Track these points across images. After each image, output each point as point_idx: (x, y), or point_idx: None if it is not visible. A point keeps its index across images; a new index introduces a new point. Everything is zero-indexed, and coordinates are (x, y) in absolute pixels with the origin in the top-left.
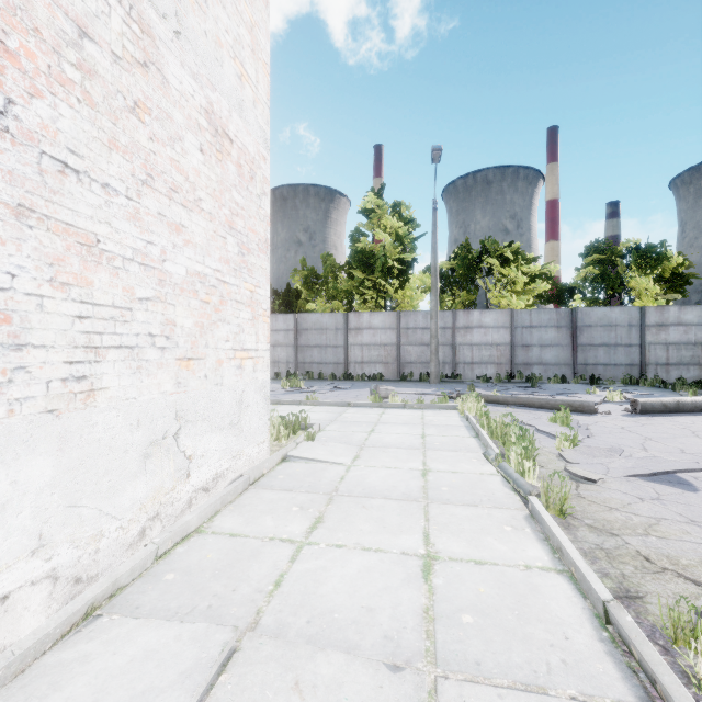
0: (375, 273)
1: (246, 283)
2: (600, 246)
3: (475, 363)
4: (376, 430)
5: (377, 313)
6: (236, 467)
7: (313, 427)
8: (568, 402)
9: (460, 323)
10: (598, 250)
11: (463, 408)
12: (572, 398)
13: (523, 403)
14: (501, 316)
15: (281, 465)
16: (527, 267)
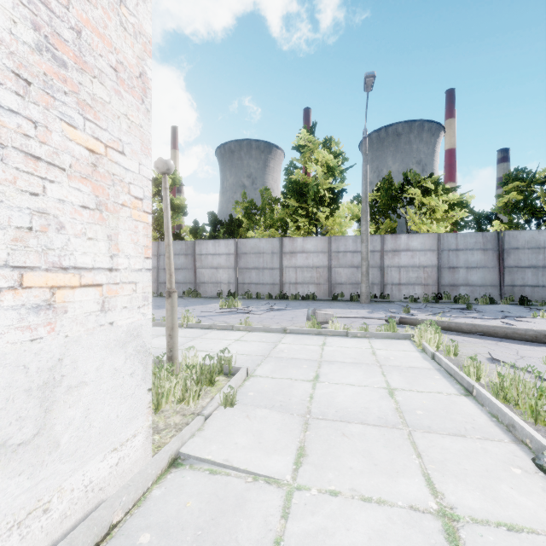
0: (308, 201)
1: (72, 128)
2: (519, 174)
3: (402, 284)
4: (322, 376)
5: (310, 238)
6: (27, 542)
7: (237, 375)
8: (544, 332)
9: (388, 246)
10: (517, 178)
11: (420, 340)
12: (525, 324)
13: (482, 331)
14: (428, 240)
15: (163, 482)
16: (445, 196)
